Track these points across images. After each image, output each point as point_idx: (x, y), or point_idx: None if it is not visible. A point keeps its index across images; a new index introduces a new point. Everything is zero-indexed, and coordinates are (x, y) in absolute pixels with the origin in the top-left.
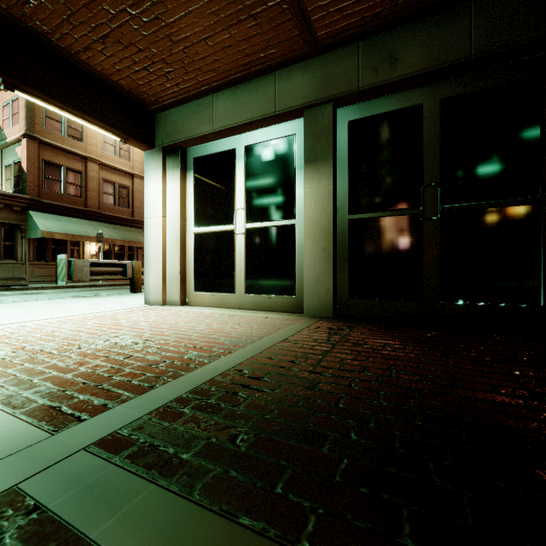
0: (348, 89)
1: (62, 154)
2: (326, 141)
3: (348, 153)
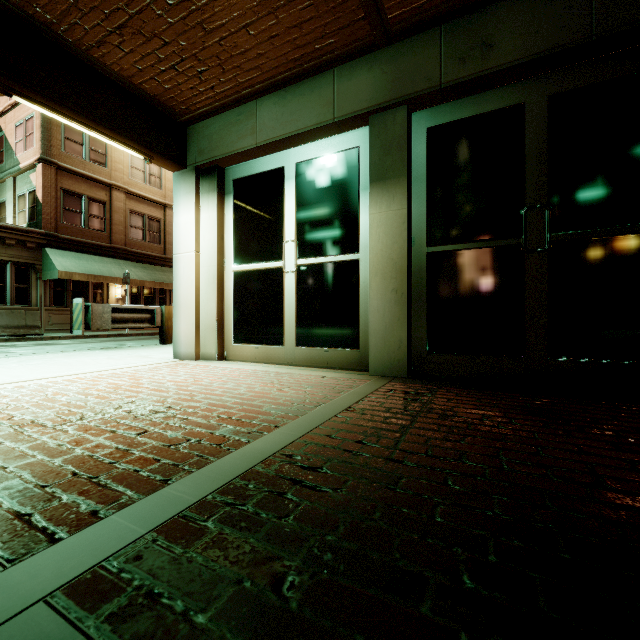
0: (427, 86)
1: (83, 182)
2: (398, 153)
3: (426, 168)
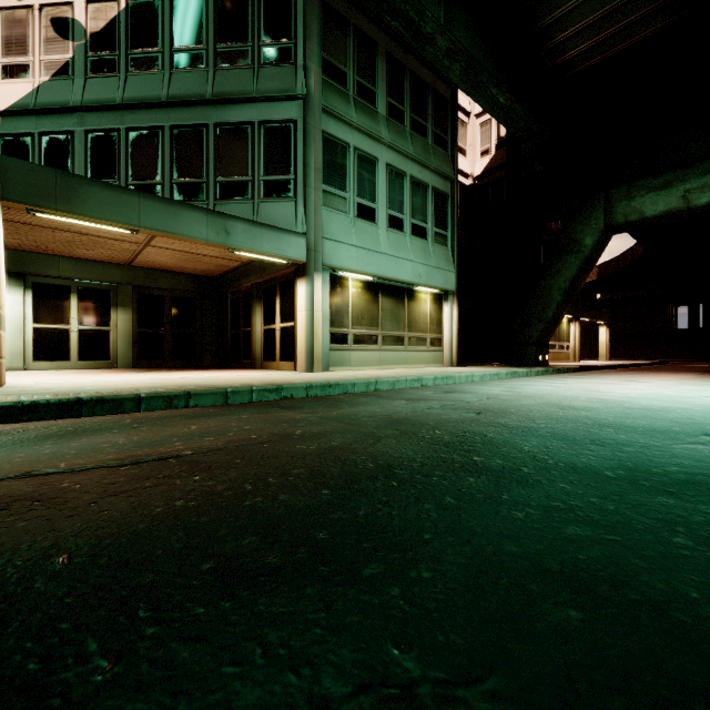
0: (140, 284)
1: None
2: (129, 299)
3: (137, 305)
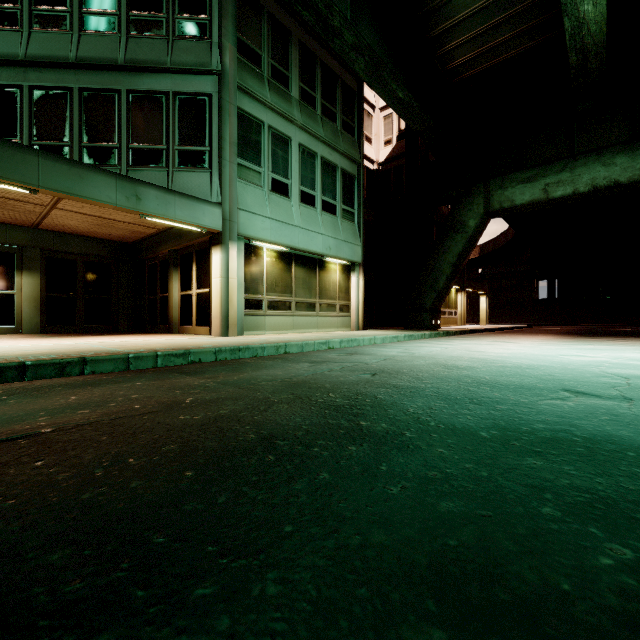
0: (49, 247)
1: None
2: (37, 263)
3: (46, 269)
